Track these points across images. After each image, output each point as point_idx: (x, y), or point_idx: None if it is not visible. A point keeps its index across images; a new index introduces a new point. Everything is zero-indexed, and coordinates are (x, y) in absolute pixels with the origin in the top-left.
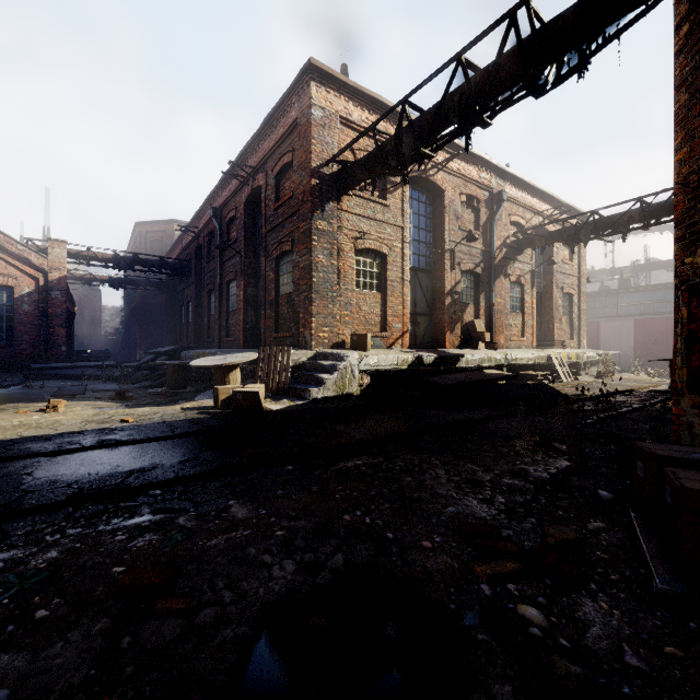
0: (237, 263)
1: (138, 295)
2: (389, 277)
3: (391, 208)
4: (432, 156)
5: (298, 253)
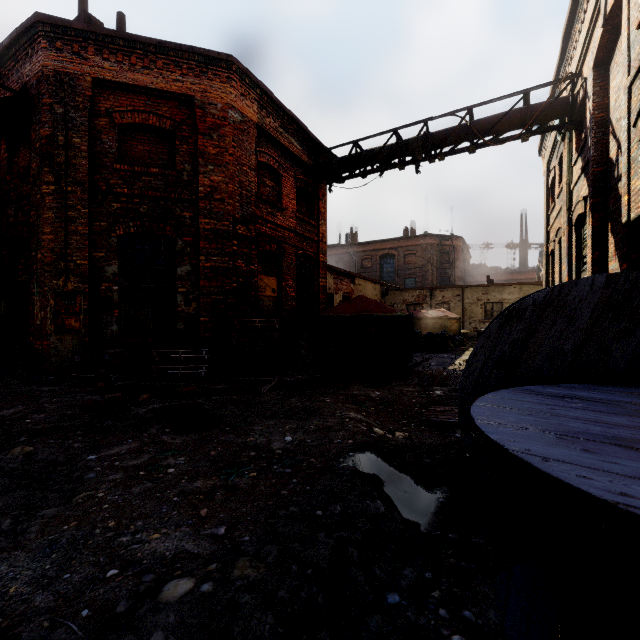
0: None
1: None
2: None
3: None
4: None
5: None
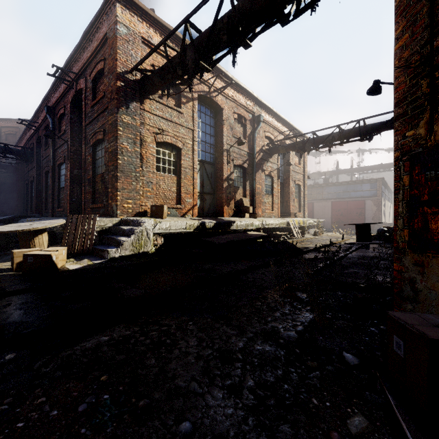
0: (66, 149)
1: None
2: (183, 165)
3: (184, 115)
4: (209, 70)
5: (108, 140)
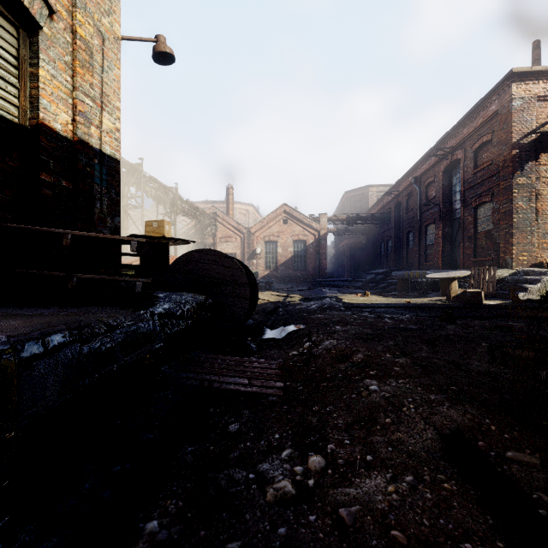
0: (435, 212)
1: (346, 238)
2: None
3: None
4: None
5: (497, 202)
